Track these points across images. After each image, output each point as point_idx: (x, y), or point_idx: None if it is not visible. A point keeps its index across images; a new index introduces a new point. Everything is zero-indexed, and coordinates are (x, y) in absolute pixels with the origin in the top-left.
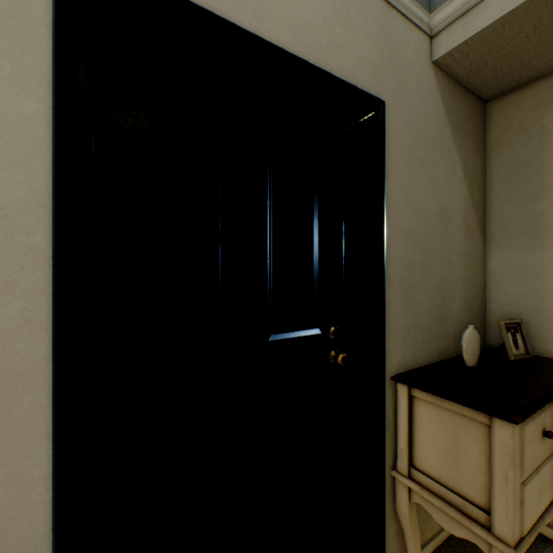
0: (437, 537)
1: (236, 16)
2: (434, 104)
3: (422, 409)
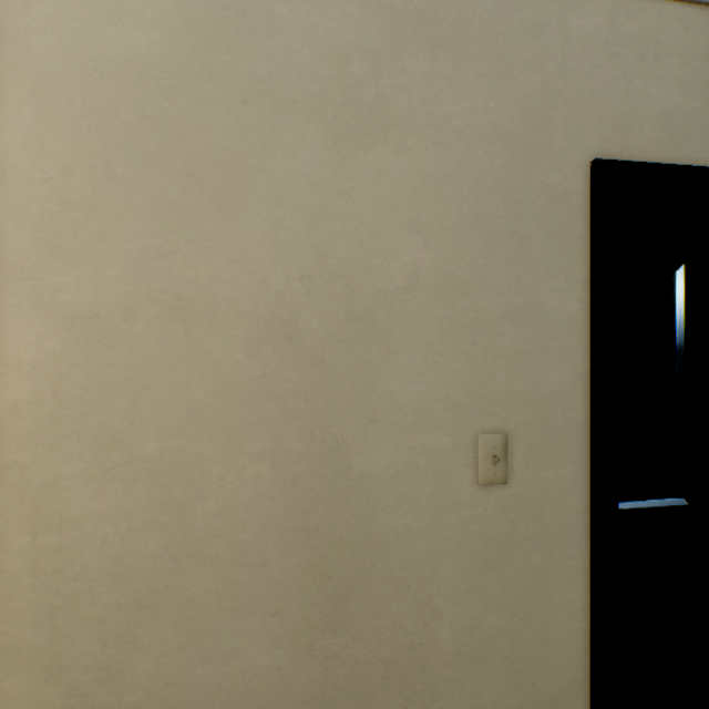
0: None
1: None
2: None
3: None
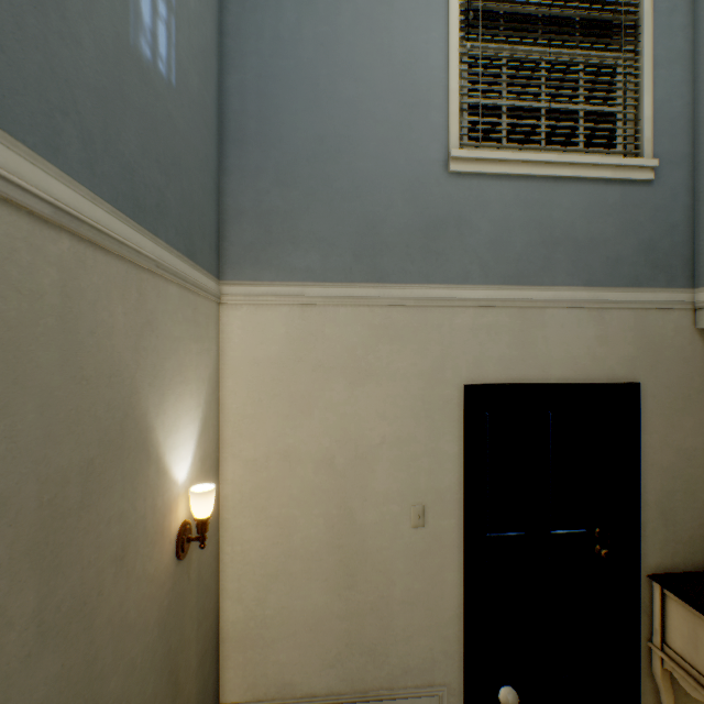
0: None
1: (532, 375)
2: (698, 360)
3: (672, 604)
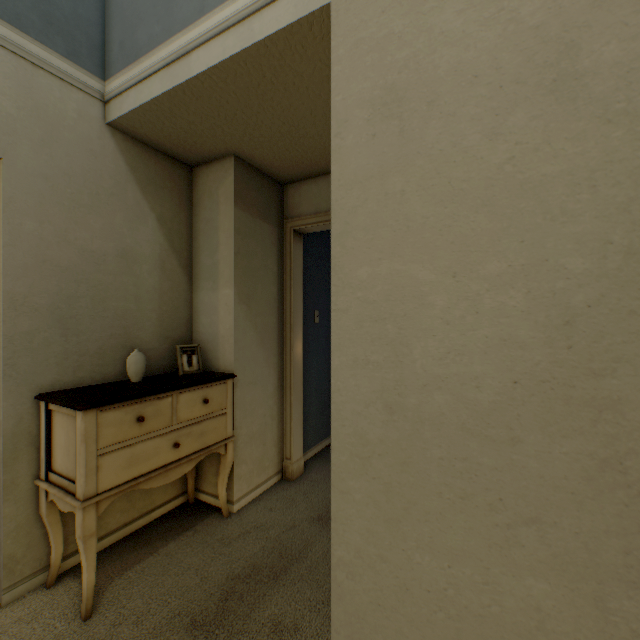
0: (117, 534)
1: None
2: (112, 161)
3: (57, 418)
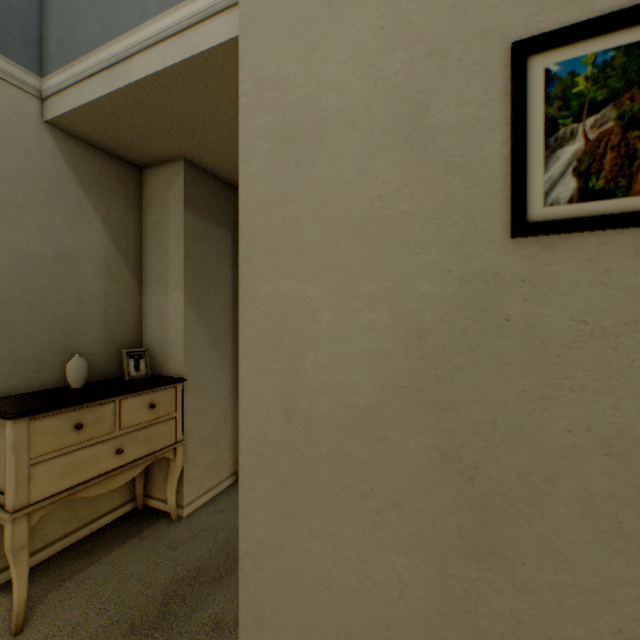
0: (57, 545)
1: None
2: (51, 160)
3: None
